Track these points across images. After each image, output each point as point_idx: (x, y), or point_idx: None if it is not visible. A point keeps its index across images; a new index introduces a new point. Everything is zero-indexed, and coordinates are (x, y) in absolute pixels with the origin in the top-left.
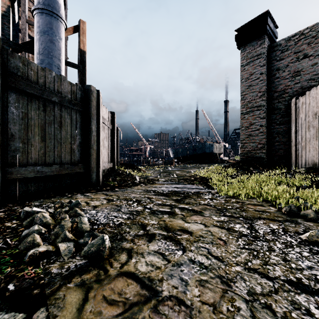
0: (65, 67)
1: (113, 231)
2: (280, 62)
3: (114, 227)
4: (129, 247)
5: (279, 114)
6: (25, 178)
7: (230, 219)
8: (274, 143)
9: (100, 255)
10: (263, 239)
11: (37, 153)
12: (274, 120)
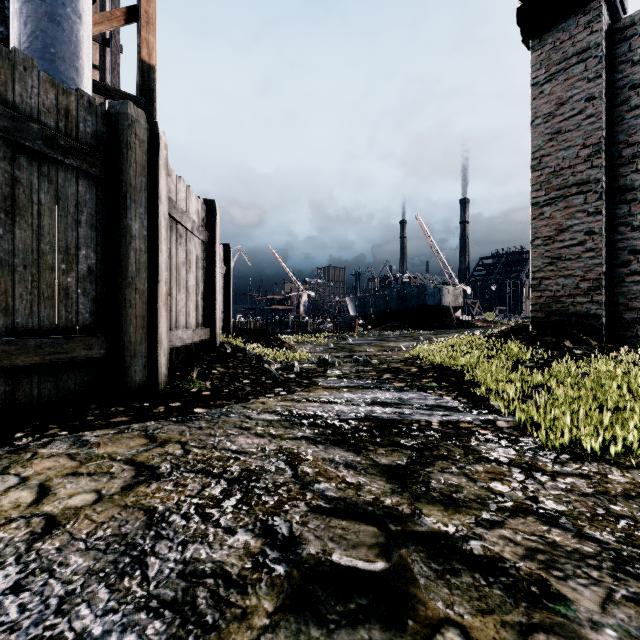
0: None
1: None
2: None
3: None
4: None
5: (639, 203)
6: None
7: None
8: (626, 277)
9: None
10: None
11: None
12: (625, 219)
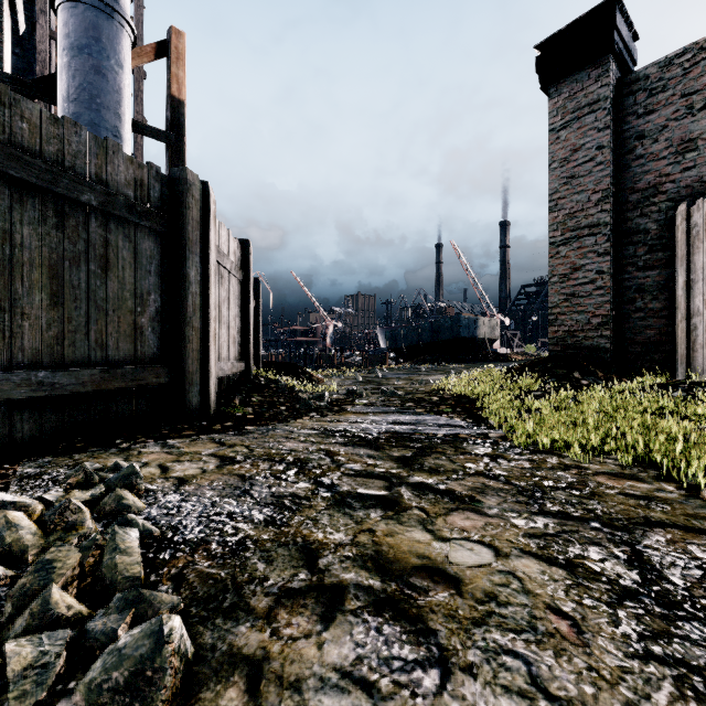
0: (138, 140)
1: (217, 572)
2: (647, 119)
3: (222, 557)
4: (255, 652)
5: (643, 245)
6: (3, 401)
7: (562, 525)
8: (632, 313)
9: (144, 699)
10: (699, 612)
11: (38, 336)
12: (631, 260)
